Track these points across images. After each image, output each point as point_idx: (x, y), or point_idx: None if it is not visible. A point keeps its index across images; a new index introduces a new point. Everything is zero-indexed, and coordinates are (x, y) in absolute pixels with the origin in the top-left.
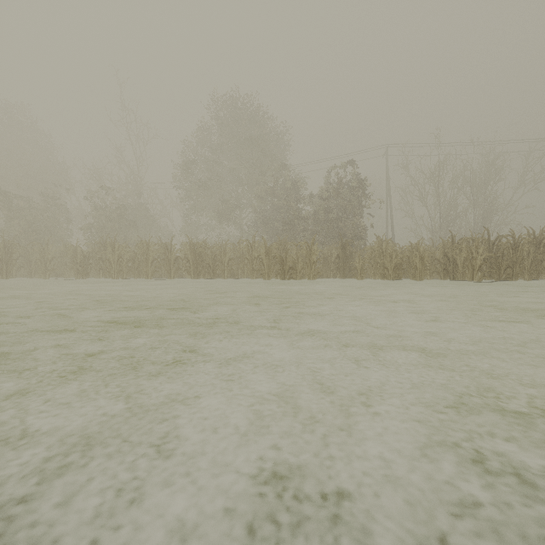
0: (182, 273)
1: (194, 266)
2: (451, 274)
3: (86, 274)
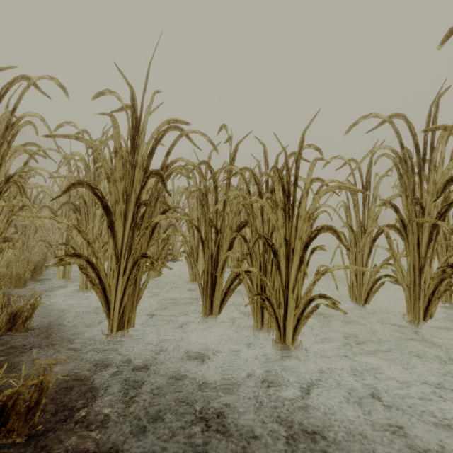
0: None
1: None
2: None
3: None
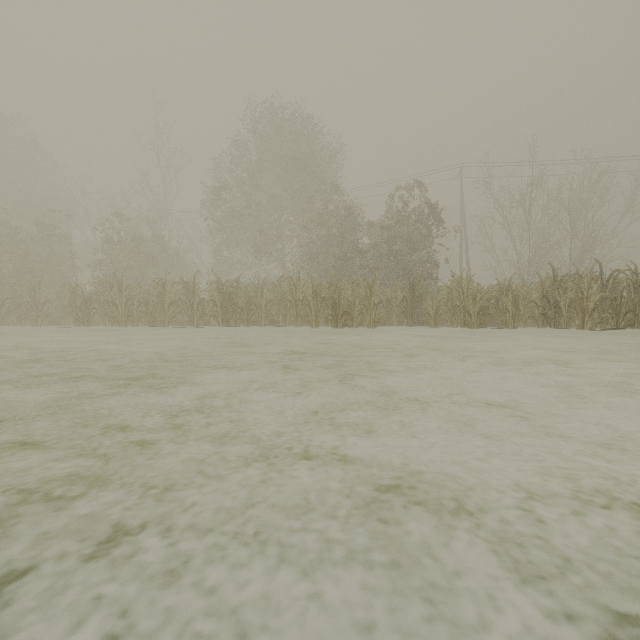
0: (209, 320)
1: (223, 311)
2: (552, 321)
3: (88, 321)
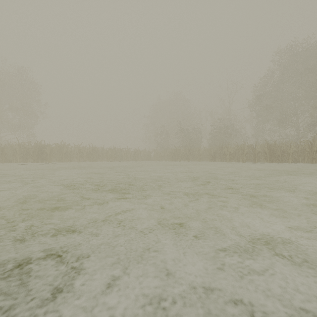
0: (259, 160)
1: (269, 156)
2: None
3: (214, 160)
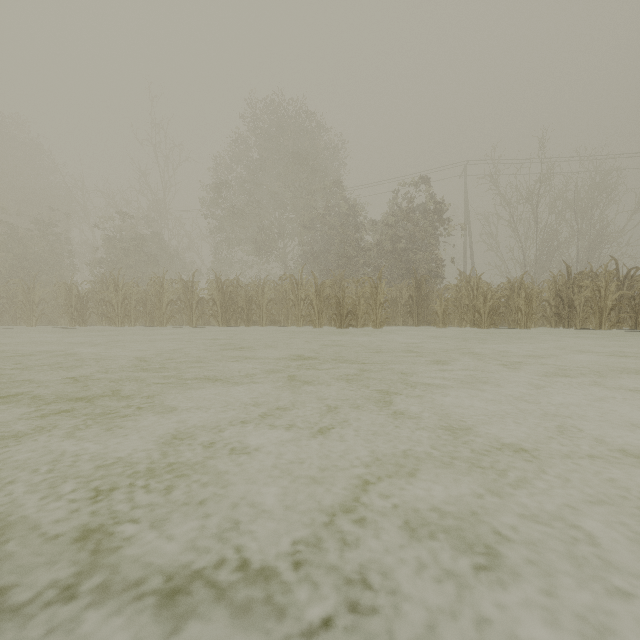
0: (209, 320)
1: (222, 311)
2: (566, 320)
3: (83, 321)
